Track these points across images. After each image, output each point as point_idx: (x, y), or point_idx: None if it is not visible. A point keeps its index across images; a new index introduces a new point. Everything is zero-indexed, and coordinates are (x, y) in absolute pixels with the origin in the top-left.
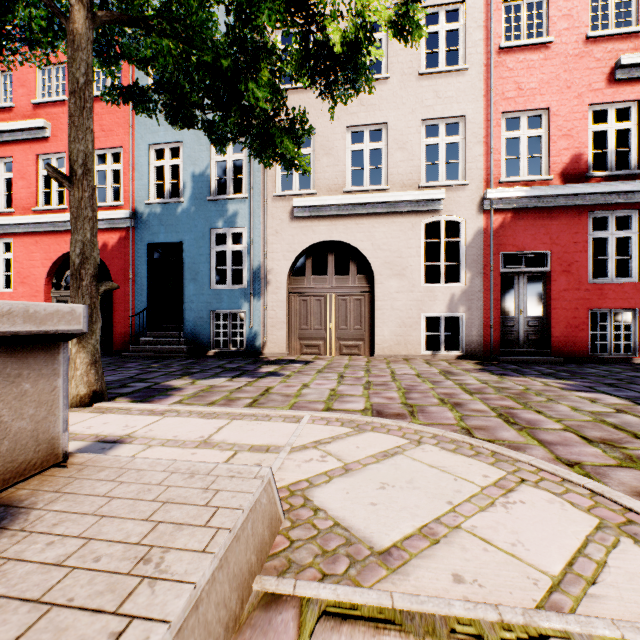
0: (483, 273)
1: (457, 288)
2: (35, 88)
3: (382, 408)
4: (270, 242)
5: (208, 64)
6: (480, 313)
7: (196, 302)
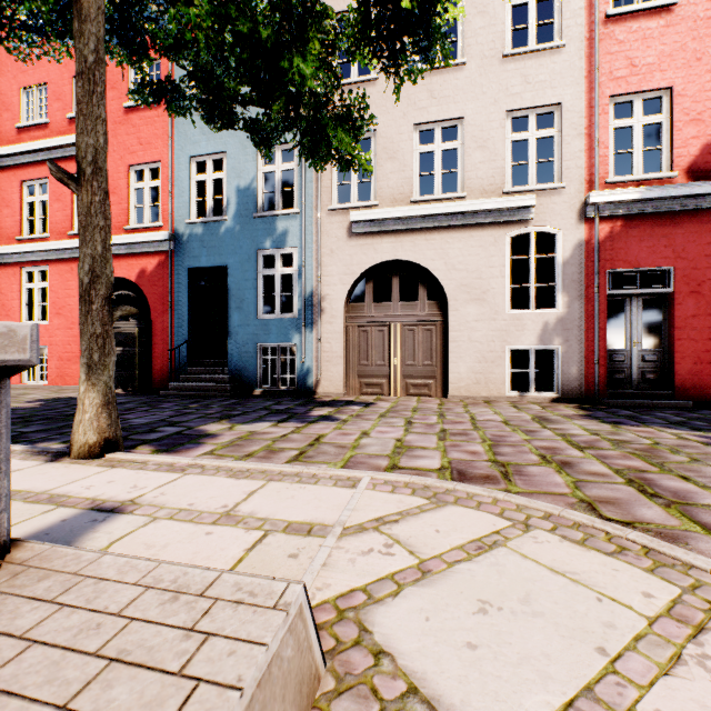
0: (585, 296)
1: (551, 315)
2: (71, 101)
3: (464, 467)
4: (324, 264)
5: (245, 37)
6: (581, 345)
7: (241, 334)
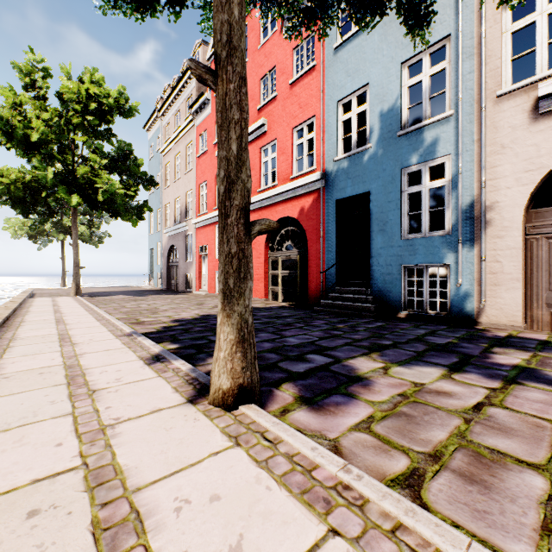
0: None
1: None
2: (259, 97)
3: None
4: (490, 165)
5: None
6: None
7: (384, 256)
